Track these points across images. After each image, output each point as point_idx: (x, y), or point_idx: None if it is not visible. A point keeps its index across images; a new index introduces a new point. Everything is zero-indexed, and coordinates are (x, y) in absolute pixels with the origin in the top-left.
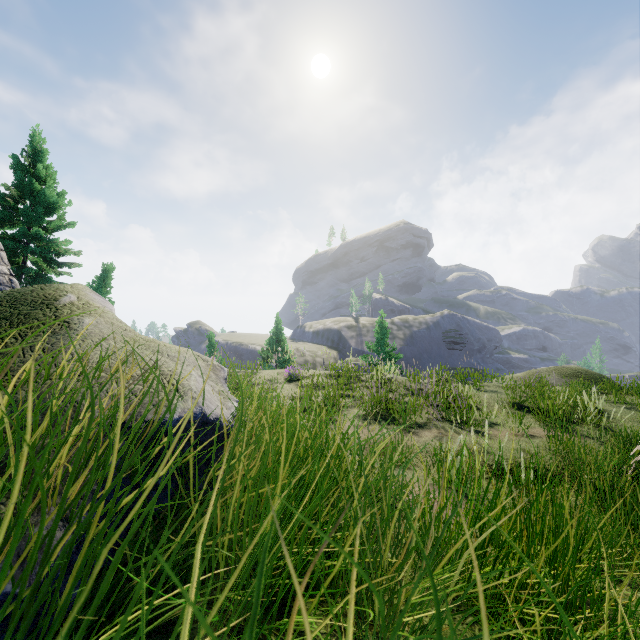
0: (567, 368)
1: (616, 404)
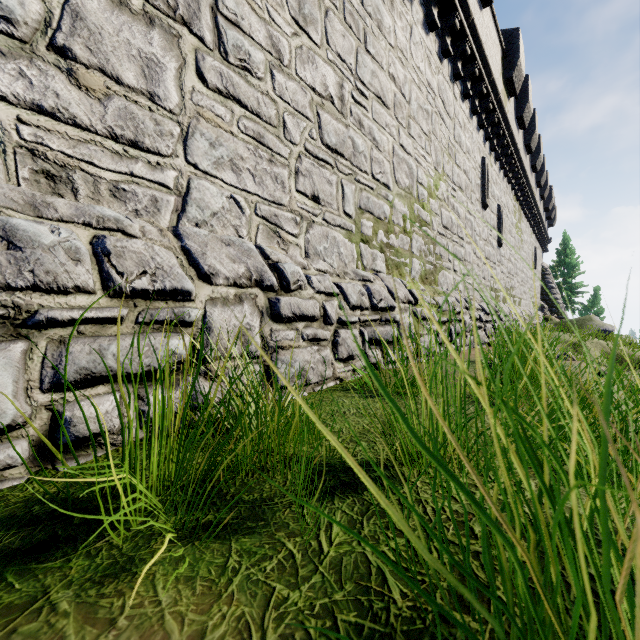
0: None
1: None
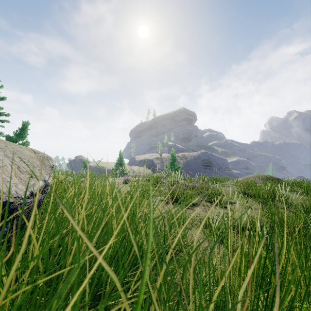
0: (262, 175)
1: (289, 191)
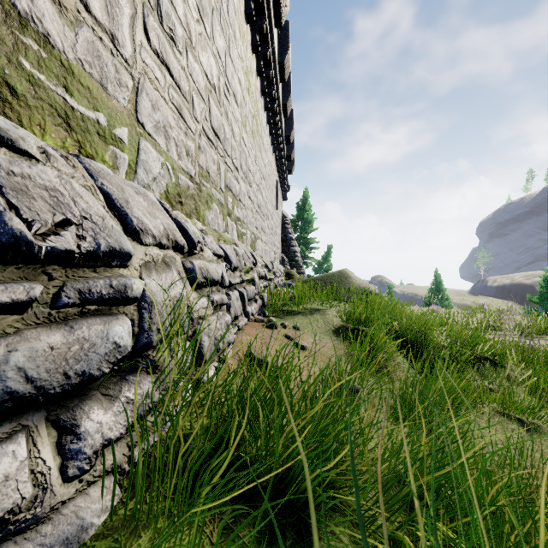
0: None
1: None
